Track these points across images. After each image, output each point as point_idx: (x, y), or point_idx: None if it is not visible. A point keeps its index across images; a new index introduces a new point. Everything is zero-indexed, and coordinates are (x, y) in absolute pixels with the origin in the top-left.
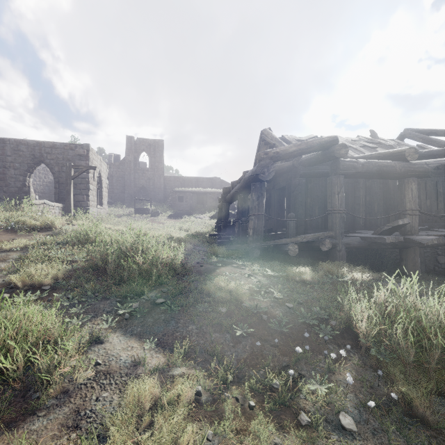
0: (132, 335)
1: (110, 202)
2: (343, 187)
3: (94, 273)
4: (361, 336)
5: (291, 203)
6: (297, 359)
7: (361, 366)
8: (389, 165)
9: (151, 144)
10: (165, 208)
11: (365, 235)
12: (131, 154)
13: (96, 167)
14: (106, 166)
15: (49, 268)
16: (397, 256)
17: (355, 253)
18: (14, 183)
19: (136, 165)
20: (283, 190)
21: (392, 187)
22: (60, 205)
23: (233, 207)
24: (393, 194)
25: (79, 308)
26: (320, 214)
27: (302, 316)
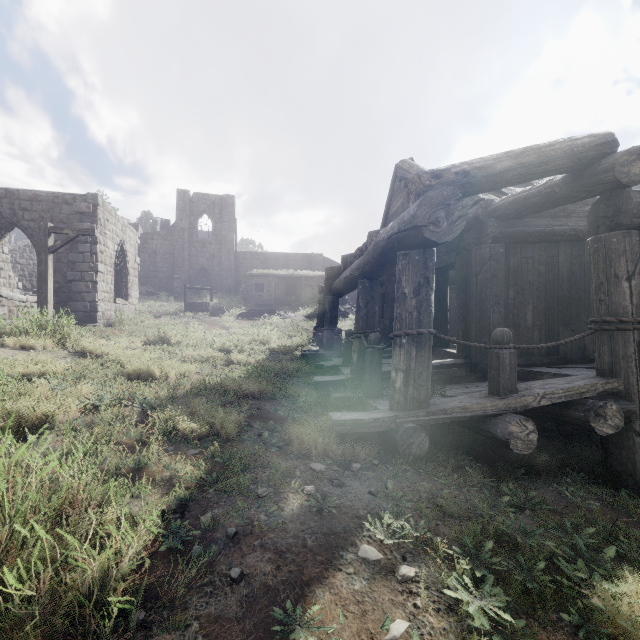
0: None
1: (151, 292)
2: (639, 260)
3: None
4: None
5: (473, 298)
6: None
7: None
8: None
9: (215, 203)
10: (234, 301)
11: None
12: (185, 217)
13: (94, 230)
14: (136, 234)
15: None
16: None
17: None
18: None
19: (193, 234)
20: (444, 271)
21: None
22: None
23: (342, 300)
24: None
25: None
26: (536, 322)
27: None
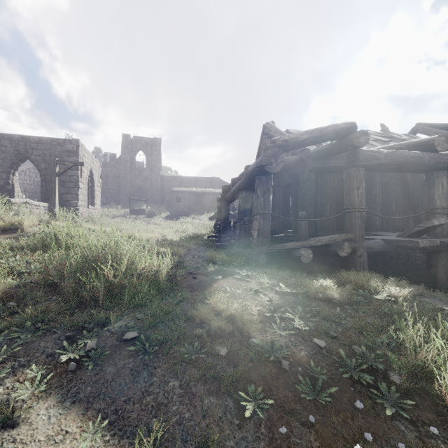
0: (74, 403)
1: (105, 203)
2: (363, 181)
3: (49, 290)
4: None
5: (299, 201)
6: None
7: None
8: (417, 155)
9: (148, 143)
10: (162, 208)
11: (389, 237)
12: (127, 152)
13: (83, 162)
14: (99, 164)
15: None
16: (417, 260)
17: (372, 258)
18: None
19: (132, 164)
20: (288, 187)
21: (411, 183)
22: (46, 205)
23: (233, 208)
24: (412, 191)
25: (1, 352)
26: (331, 214)
27: (345, 365)
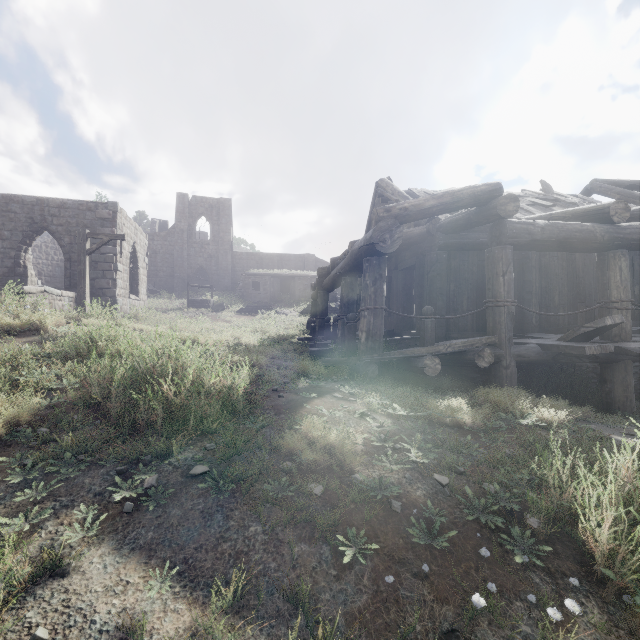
0: (133, 550)
1: (153, 290)
2: (511, 264)
3: (89, 412)
4: (598, 557)
5: (425, 290)
6: (472, 613)
7: (609, 630)
8: (585, 229)
9: (213, 206)
10: (233, 299)
11: (547, 341)
12: (184, 219)
13: (124, 236)
14: (145, 236)
15: (6, 403)
16: (589, 373)
17: (526, 369)
18: (3, 260)
19: (191, 235)
20: (411, 270)
21: (581, 266)
22: (72, 294)
23: (333, 298)
24: (582, 277)
25: (38, 489)
26: (469, 308)
27: (471, 506)
